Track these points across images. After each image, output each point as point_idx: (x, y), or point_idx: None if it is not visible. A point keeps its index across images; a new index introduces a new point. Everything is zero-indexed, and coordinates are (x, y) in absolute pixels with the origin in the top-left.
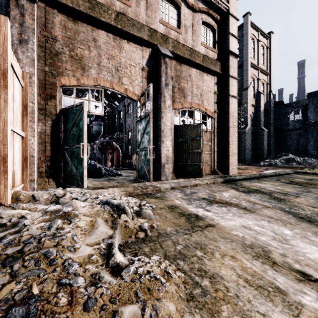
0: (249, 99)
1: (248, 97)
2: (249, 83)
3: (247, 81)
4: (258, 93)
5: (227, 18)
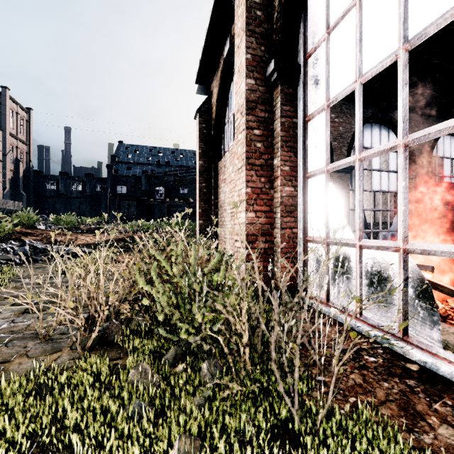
0: (8, 165)
1: (7, 163)
2: (8, 151)
3: (6, 148)
4: (18, 160)
5: None
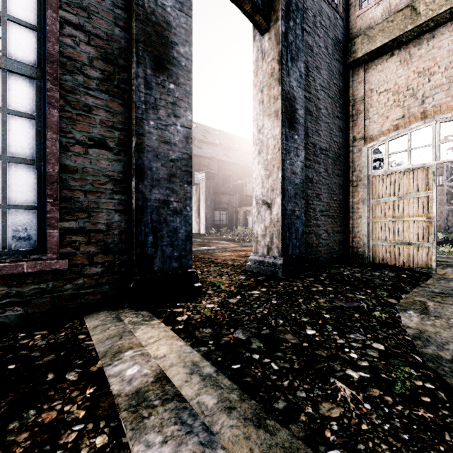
0: None
1: None
2: None
3: None
4: None
5: None
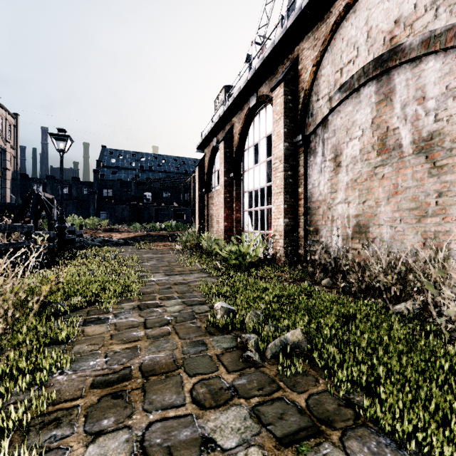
0: None
1: None
2: None
3: None
4: None
5: (6, 152)
